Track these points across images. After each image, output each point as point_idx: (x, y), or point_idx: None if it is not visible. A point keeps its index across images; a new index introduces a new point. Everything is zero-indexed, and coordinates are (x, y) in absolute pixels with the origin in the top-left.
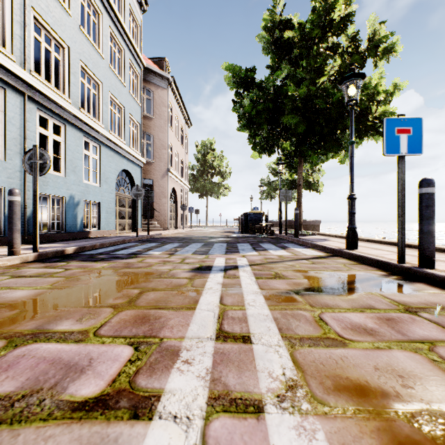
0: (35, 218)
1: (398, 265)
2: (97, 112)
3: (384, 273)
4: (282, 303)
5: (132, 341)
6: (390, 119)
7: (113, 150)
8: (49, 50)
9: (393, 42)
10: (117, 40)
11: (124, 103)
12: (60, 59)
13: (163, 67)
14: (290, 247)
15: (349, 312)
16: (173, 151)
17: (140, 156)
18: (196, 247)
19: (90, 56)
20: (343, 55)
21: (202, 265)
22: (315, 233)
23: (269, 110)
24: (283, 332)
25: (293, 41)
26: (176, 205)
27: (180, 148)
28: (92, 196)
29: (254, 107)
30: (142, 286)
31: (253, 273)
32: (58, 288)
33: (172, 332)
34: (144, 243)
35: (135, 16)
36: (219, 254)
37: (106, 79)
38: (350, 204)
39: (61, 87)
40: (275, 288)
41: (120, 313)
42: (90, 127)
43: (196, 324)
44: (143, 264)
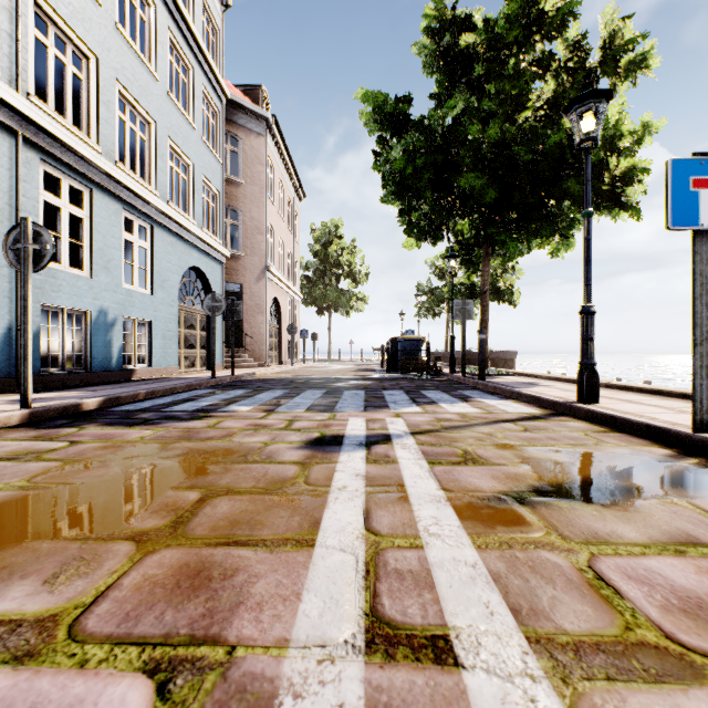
0: (26, 348)
1: (696, 437)
2: (147, 170)
3: (668, 452)
4: (498, 528)
5: (157, 656)
6: (680, 160)
7: (175, 234)
8: (63, 61)
9: (644, 50)
10: (181, 52)
11: (193, 157)
12: (81, 78)
13: (259, 100)
14: (476, 398)
15: (652, 555)
16: (275, 237)
17: (221, 245)
18: (313, 398)
19: (134, 76)
20: (559, 73)
21: (325, 433)
22: (510, 372)
23: (435, 167)
24: (525, 621)
25: (475, 51)
26: (279, 326)
27: (286, 233)
28: (139, 310)
29: (409, 162)
30: (208, 483)
31: (421, 452)
32: (38, 489)
33: (258, 621)
34: (224, 389)
35: (213, 14)
36: (353, 410)
37: (162, 116)
38: (584, 323)
39: (84, 125)
40: (473, 487)
41: (148, 557)
42: (135, 194)
43: (316, 594)
44: (217, 432)
